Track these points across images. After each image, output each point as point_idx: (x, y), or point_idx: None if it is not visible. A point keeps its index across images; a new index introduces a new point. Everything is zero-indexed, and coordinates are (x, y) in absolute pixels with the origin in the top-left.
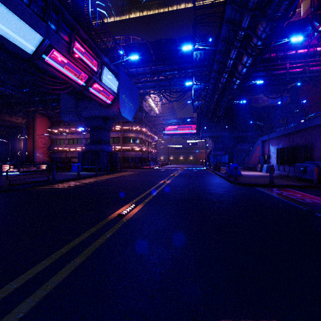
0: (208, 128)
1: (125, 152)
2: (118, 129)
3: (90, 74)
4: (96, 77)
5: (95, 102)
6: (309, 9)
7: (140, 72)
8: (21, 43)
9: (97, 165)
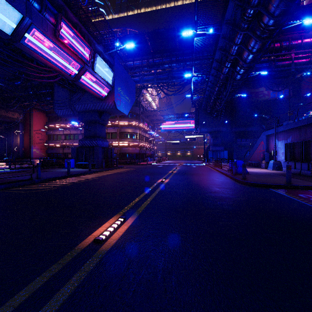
0: (207, 123)
1: (122, 147)
2: (115, 124)
3: (81, 62)
4: (88, 66)
5: (89, 94)
6: None
7: (137, 65)
8: None
9: (90, 161)
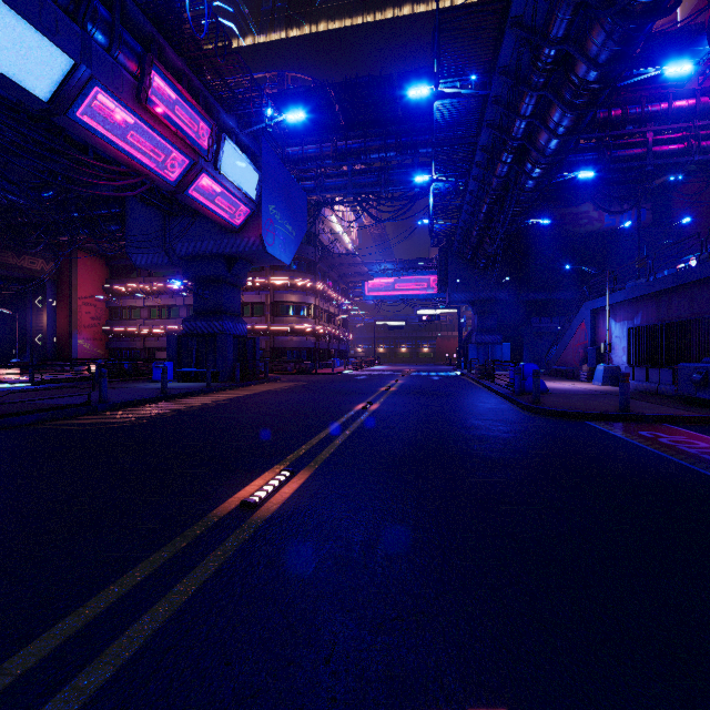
0: (466, 283)
1: (276, 336)
2: (261, 285)
3: (190, 154)
4: (206, 161)
5: (206, 220)
6: (696, 9)
7: (311, 155)
8: (20, 74)
9: (208, 366)
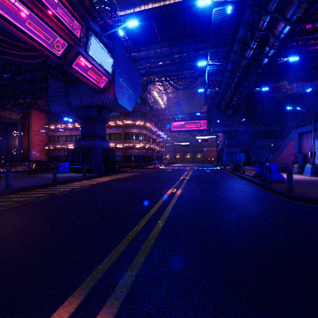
0: (221, 122)
1: (126, 149)
2: (119, 124)
3: (69, 40)
4: (80, 46)
5: (86, 87)
6: None
7: (143, 57)
8: None
9: (84, 165)
